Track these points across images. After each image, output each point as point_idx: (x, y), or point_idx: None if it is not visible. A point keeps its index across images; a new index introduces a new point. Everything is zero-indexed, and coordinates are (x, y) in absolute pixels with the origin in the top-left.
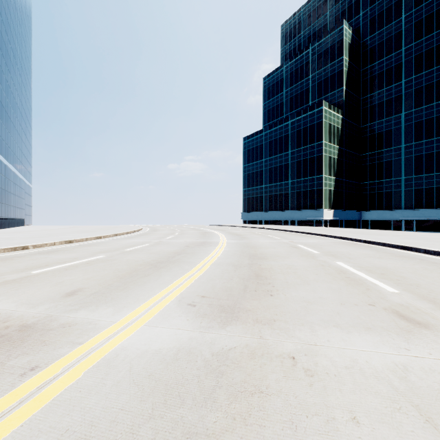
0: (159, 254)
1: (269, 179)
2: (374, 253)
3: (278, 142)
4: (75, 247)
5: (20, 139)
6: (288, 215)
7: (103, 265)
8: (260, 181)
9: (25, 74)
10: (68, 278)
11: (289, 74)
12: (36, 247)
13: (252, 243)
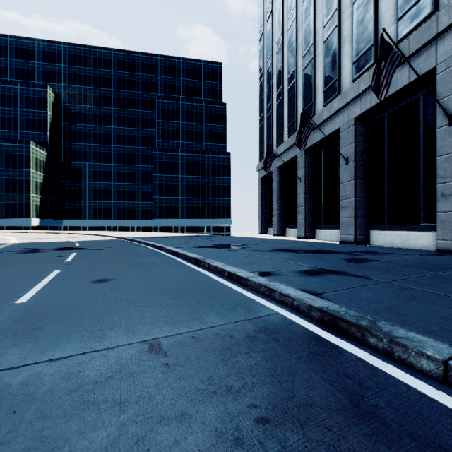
0: None
1: None
2: (44, 234)
3: None
4: None
5: None
6: None
7: None
8: None
9: None
10: None
11: None
12: None
13: None
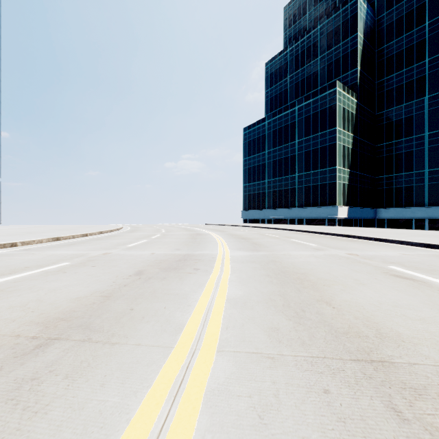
0: None
1: (273, 172)
2: None
3: (283, 131)
4: None
5: None
6: (295, 213)
7: None
8: (262, 176)
9: None
10: None
11: (295, 57)
12: None
13: (283, 259)
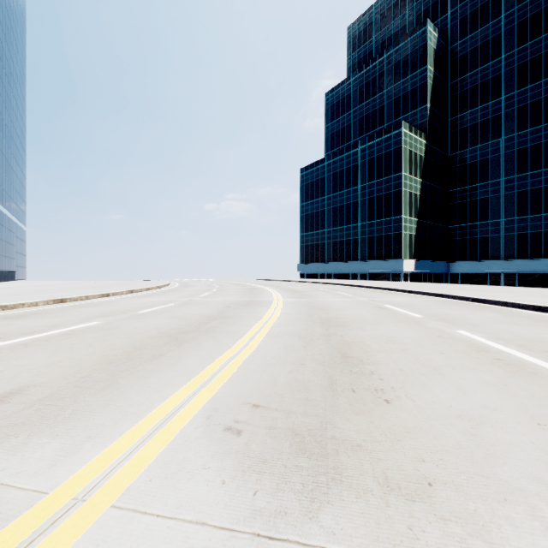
0: (186, 318)
1: (333, 221)
2: (501, 316)
3: (345, 174)
4: (65, 308)
5: (10, 166)
6: (357, 267)
7: (91, 338)
8: (321, 224)
9: (17, 83)
10: (16, 364)
11: (358, 89)
12: (6, 309)
13: (319, 302)
